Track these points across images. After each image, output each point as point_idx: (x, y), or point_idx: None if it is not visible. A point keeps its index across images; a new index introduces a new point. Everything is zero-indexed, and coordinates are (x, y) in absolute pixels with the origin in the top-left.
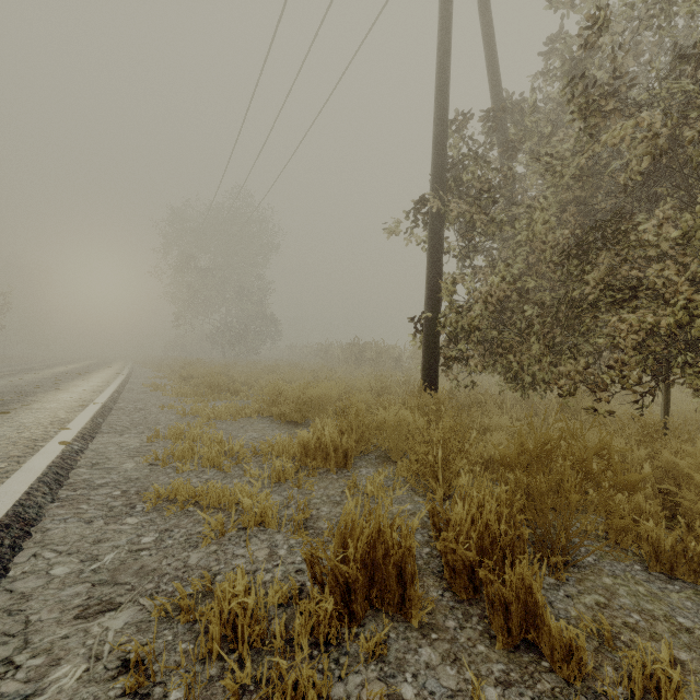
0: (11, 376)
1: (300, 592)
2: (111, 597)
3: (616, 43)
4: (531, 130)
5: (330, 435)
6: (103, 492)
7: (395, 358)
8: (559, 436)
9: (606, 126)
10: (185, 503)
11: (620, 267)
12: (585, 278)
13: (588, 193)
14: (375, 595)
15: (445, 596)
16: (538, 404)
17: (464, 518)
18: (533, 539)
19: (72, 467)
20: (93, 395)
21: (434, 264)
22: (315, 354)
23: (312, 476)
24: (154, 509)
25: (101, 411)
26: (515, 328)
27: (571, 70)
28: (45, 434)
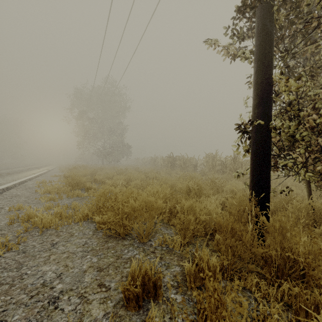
0: None
1: None
2: None
3: None
4: None
5: None
6: None
7: (193, 164)
8: None
9: None
10: None
11: None
12: None
13: None
14: None
15: None
16: None
17: None
18: None
19: None
20: None
21: (266, 65)
22: (149, 163)
23: None
24: None
25: None
26: None
27: None
28: None
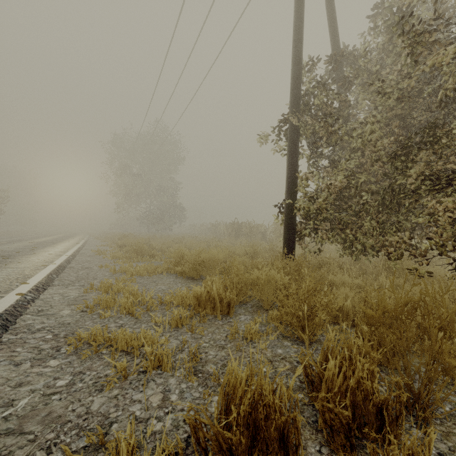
0: (4, 245)
1: (186, 445)
2: (9, 451)
3: (425, 2)
4: (361, 69)
5: (217, 290)
6: (38, 336)
7: (262, 232)
8: (420, 299)
9: (421, 60)
10: (100, 346)
11: (436, 162)
12: (407, 172)
13: (406, 111)
14: (257, 455)
15: (323, 453)
16: (366, 265)
17: (336, 374)
18: (390, 386)
19: (21, 314)
20: (55, 258)
21: (292, 164)
22: (208, 230)
23: (203, 322)
24: (75, 351)
25: (56, 269)
26: (351, 210)
27: (393, 22)
28: (8, 287)
